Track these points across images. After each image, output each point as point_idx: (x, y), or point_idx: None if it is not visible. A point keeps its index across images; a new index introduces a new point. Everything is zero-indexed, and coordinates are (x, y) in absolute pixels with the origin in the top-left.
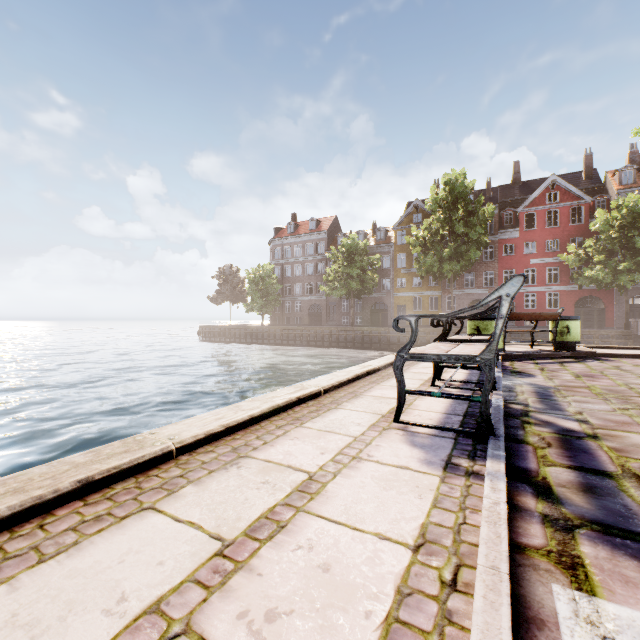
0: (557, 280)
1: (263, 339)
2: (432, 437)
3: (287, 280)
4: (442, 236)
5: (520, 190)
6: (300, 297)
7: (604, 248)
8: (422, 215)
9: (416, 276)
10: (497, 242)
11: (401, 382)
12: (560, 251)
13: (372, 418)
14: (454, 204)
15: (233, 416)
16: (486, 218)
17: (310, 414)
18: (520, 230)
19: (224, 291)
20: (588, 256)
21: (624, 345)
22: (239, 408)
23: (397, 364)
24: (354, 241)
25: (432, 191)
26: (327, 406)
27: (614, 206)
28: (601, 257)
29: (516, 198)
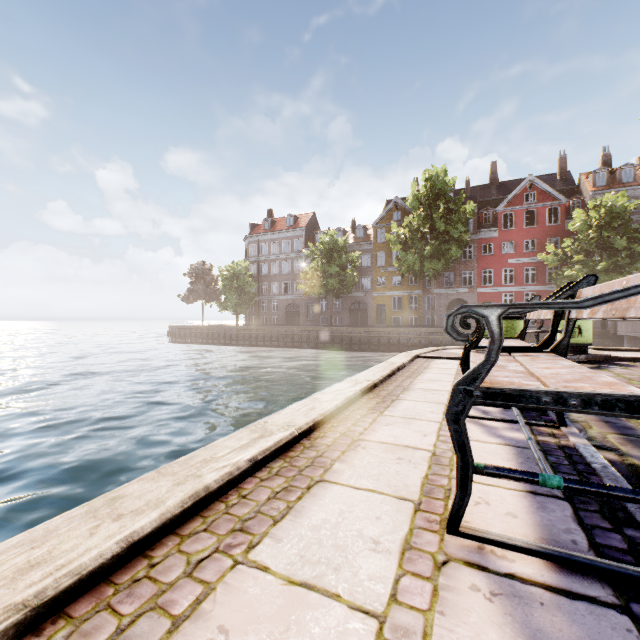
0: (532, 280)
1: (237, 340)
2: (568, 605)
3: (263, 278)
4: (423, 234)
5: (498, 190)
6: (277, 296)
7: (582, 248)
8: (402, 213)
9: (396, 275)
10: (476, 241)
11: (465, 449)
12: (537, 251)
13: (398, 516)
14: (435, 201)
15: (75, 550)
16: (467, 216)
17: (271, 505)
18: (499, 230)
19: (196, 289)
20: (566, 256)
21: (602, 345)
22: (113, 508)
23: (456, 410)
24: (333, 238)
25: (413, 187)
26: (306, 475)
27: (591, 206)
28: (580, 257)
29: (494, 198)
